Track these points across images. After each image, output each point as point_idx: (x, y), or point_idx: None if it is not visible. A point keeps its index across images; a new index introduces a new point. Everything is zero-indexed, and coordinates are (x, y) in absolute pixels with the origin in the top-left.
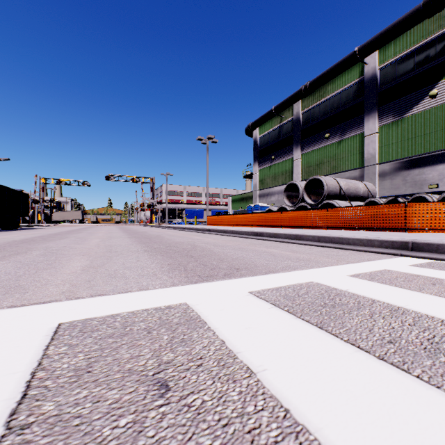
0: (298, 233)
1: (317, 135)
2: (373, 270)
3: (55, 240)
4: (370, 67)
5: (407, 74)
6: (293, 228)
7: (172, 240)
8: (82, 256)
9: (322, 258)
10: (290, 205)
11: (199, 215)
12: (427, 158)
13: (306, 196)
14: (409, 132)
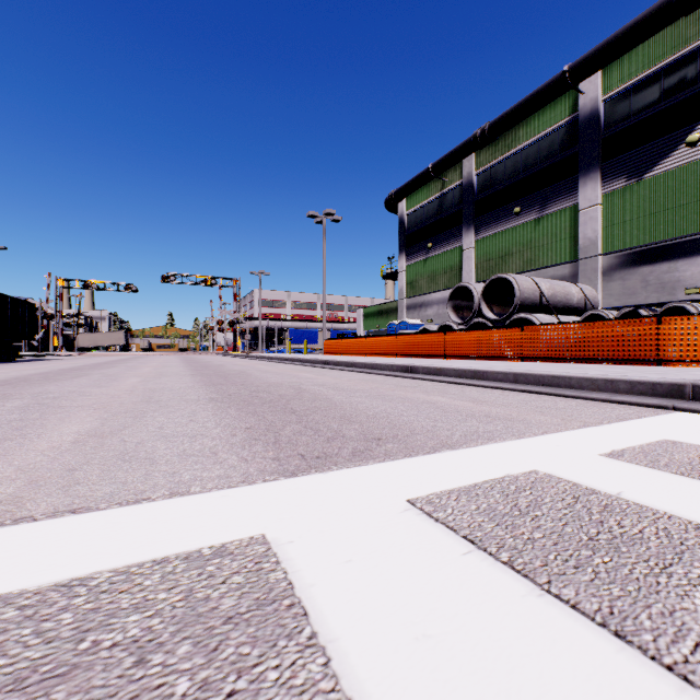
0: (478, 367)
1: (501, 210)
2: (644, 442)
3: (64, 380)
4: (588, 97)
5: (650, 108)
6: (464, 359)
7: (263, 379)
8: (92, 410)
9: (533, 414)
10: (458, 322)
11: (311, 339)
12: (683, 246)
13: (485, 307)
14: (653, 203)
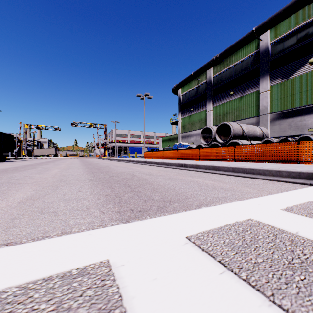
0: (215, 164)
1: (224, 93)
2: (301, 202)
3: (24, 170)
4: (264, 42)
5: (292, 47)
6: (208, 160)
7: (116, 170)
8: (33, 185)
9: (244, 187)
10: (205, 143)
11: (138, 151)
12: (307, 109)
13: (217, 137)
14: (293, 90)
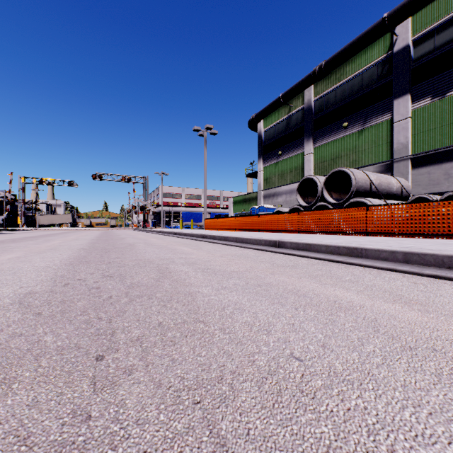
0: (353, 244)
1: (333, 125)
2: None
3: None
4: (400, 38)
5: (451, 43)
6: (314, 233)
7: (138, 254)
8: None
9: None
10: (305, 205)
11: (197, 219)
12: None
13: (326, 193)
14: None
